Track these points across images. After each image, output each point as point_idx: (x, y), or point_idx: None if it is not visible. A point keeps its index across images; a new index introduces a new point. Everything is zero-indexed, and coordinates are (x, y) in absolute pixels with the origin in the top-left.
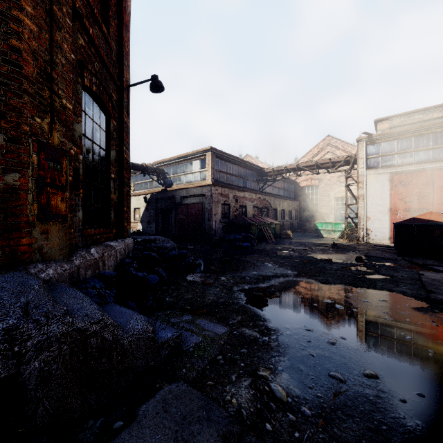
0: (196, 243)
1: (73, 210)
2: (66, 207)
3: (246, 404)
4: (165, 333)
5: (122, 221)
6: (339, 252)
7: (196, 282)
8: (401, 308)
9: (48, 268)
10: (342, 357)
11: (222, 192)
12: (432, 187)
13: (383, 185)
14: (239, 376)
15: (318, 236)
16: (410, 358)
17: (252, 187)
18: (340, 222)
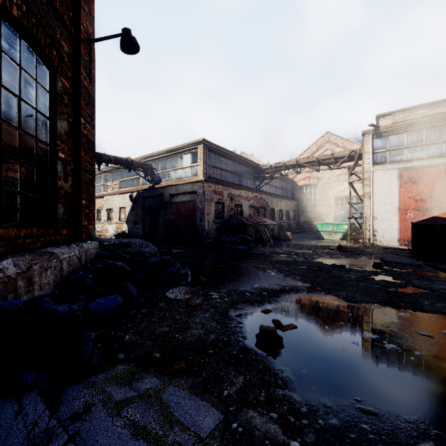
0: (186, 246)
1: None
2: None
3: None
4: None
5: (79, 218)
6: (349, 256)
7: (179, 302)
8: None
9: None
10: None
11: (216, 189)
12: None
13: (392, 182)
14: None
15: (317, 237)
16: None
17: (248, 185)
18: (342, 223)
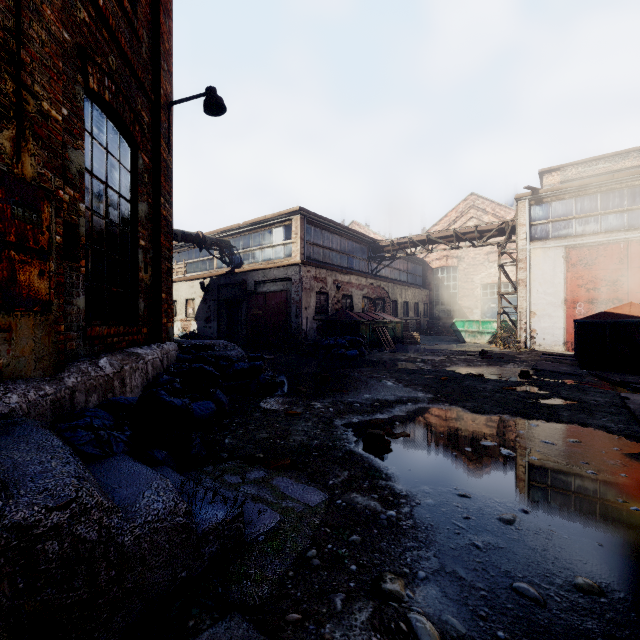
0: (277, 352)
1: (63, 292)
2: (50, 287)
3: None
4: (213, 511)
5: (159, 315)
6: (493, 363)
7: (276, 412)
8: (608, 454)
9: (8, 393)
10: (530, 549)
11: (317, 274)
12: (628, 267)
13: (555, 264)
14: (349, 598)
15: (457, 340)
16: None
17: (361, 269)
18: (490, 320)
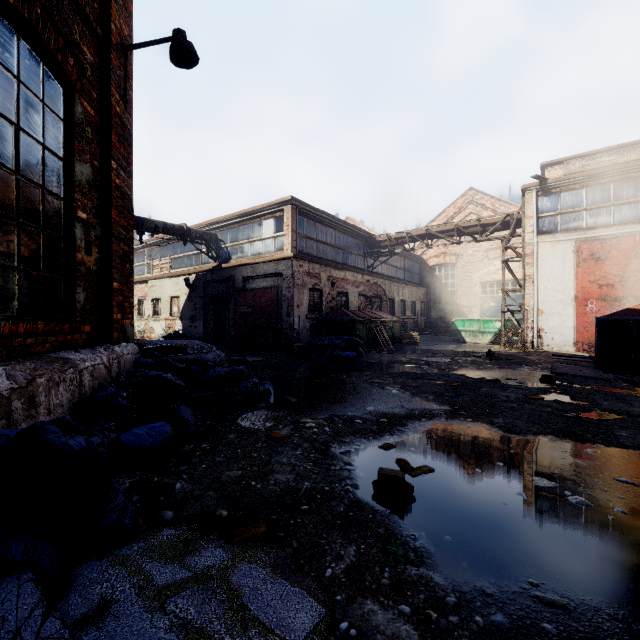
0: (267, 353)
1: None
2: None
3: None
4: None
5: (109, 309)
6: (505, 366)
7: (256, 433)
8: None
9: None
10: None
11: (310, 269)
12: None
13: (565, 259)
14: None
15: (456, 340)
16: None
17: (356, 265)
18: (492, 319)
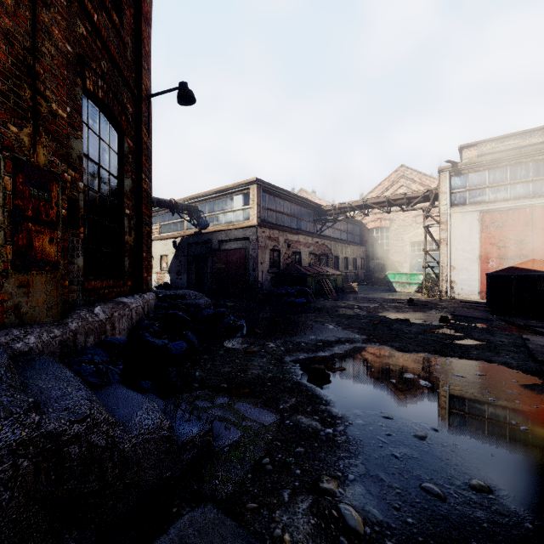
0: (237, 299)
1: (67, 254)
2: (58, 250)
3: (305, 543)
4: (189, 427)
5: (141, 270)
6: (418, 310)
7: (237, 350)
8: (507, 385)
9: (27, 335)
10: (437, 459)
11: (270, 234)
12: (533, 228)
13: (472, 226)
14: (294, 493)
15: (389, 290)
16: (531, 459)
17: (308, 229)
18: (417, 273)
